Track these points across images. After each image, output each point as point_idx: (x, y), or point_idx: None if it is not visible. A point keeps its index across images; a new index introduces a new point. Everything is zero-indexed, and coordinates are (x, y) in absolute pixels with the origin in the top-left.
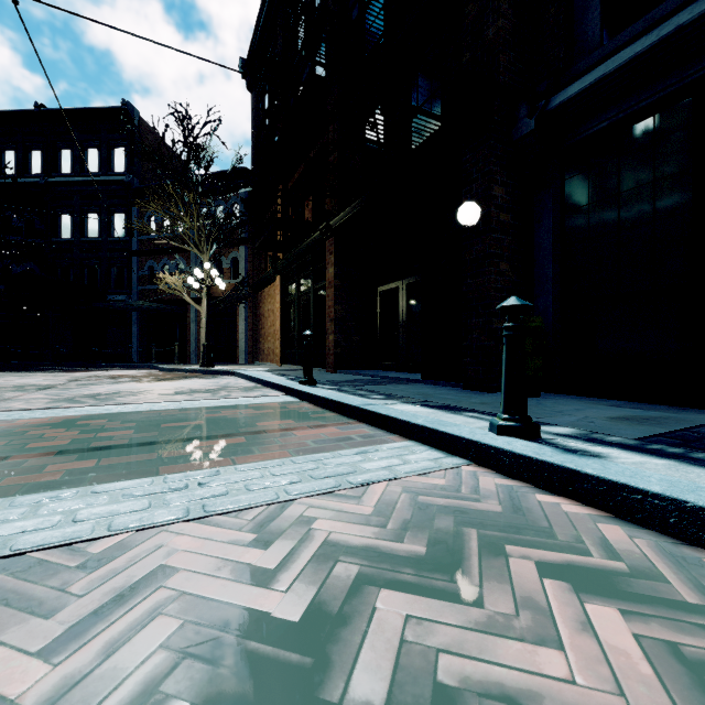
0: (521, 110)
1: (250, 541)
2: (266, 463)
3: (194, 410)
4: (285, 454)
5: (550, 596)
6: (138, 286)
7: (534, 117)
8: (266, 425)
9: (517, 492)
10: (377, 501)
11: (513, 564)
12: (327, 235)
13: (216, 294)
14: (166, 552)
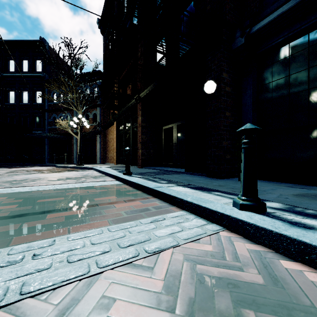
0: (237, 33)
1: None
2: (90, 232)
3: (62, 190)
4: (105, 223)
5: None
6: (48, 127)
7: (244, 36)
8: (99, 200)
9: (265, 258)
10: (165, 272)
11: None
12: (138, 101)
13: (86, 130)
14: None
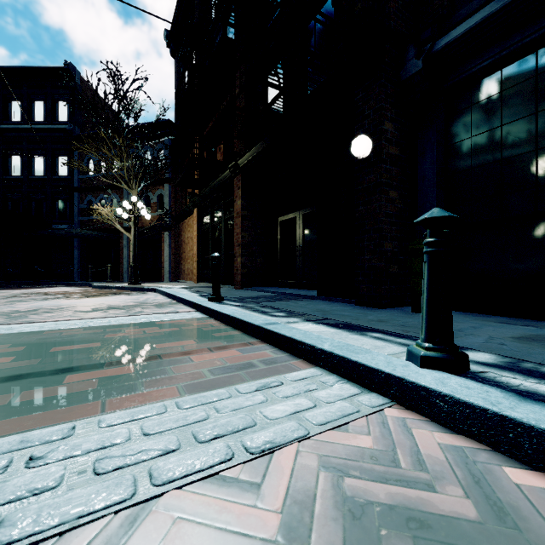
0: (409, 52)
1: None
2: (143, 409)
3: (99, 329)
4: (173, 392)
5: None
6: (78, 217)
7: (422, 57)
8: (164, 348)
9: (474, 463)
10: (284, 494)
11: None
12: (236, 172)
13: (145, 224)
14: None
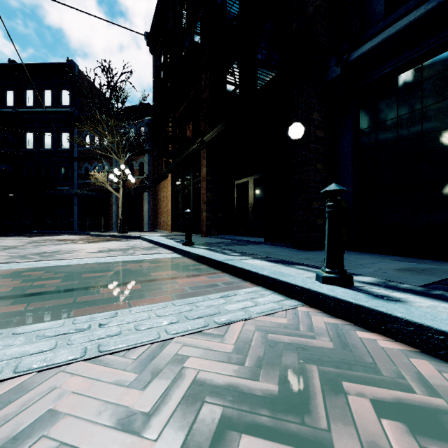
0: (331, 61)
1: (132, 381)
2: (153, 306)
3: (108, 264)
4: (169, 298)
5: (391, 440)
6: (78, 181)
7: (340, 66)
8: (157, 275)
9: (341, 330)
10: (236, 339)
11: (352, 402)
12: (202, 146)
13: (129, 186)
14: (58, 394)
